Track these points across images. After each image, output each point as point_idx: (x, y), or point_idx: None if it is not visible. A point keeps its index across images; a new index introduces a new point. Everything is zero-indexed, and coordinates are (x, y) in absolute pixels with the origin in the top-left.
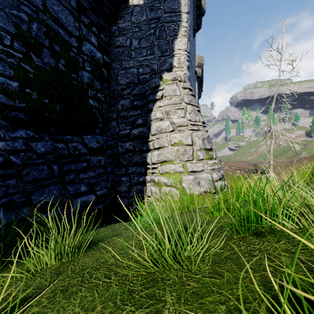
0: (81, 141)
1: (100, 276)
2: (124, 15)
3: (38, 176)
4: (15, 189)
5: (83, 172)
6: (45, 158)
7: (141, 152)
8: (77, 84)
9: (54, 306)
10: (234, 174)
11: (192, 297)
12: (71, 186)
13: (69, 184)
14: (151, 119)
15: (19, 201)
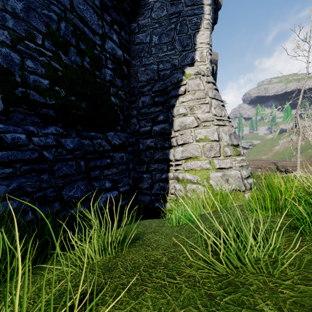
0: (104, 138)
1: (161, 276)
2: (144, 12)
3: (67, 171)
4: (48, 184)
5: (107, 168)
6: (74, 154)
7: (163, 149)
8: (100, 82)
9: (124, 306)
10: (255, 172)
11: (296, 308)
12: (97, 182)
13: (94, 180)
14: (174, 115)
15: (51, 196)
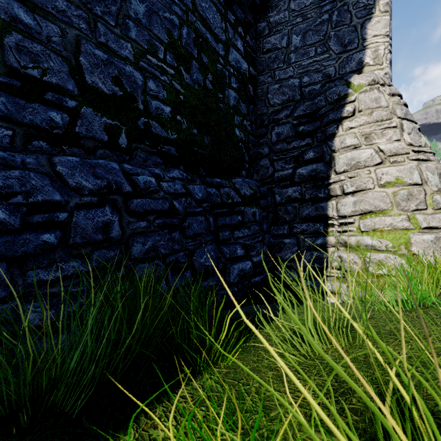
0: (231, 186)
1: None
2: (278, 4)
3: (197, 230)
4: (179, 245)
5: (237, 229)
6: (202, 207)
7: (314, 201)
8: (224, 108)
9: None
10: None
11: None
12: (227, 247)
13: (223, 245)
14: (335, 150)
15: (182, 262)
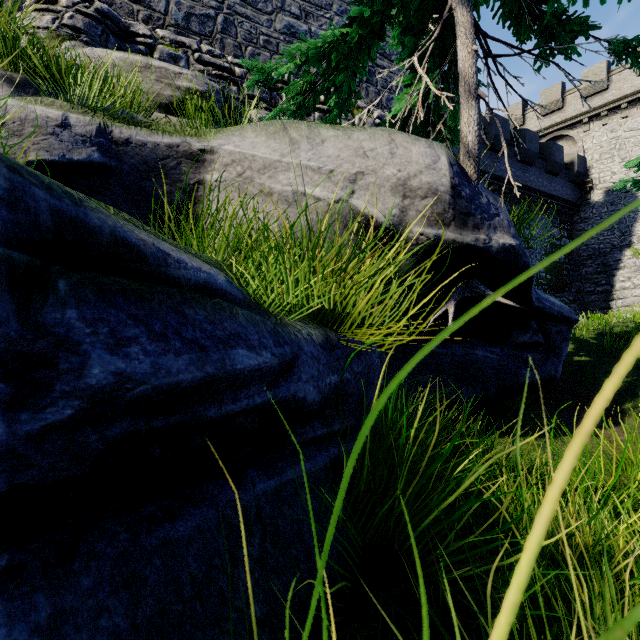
0: (564, 296)
1: None
2: (585, 209)
3: None
4: None
5: None
6: None
7: (605, 302)
8: (559, 265)
9: None
10: None
11: None
12: None
13: None
14: (615, 281)
15: None
